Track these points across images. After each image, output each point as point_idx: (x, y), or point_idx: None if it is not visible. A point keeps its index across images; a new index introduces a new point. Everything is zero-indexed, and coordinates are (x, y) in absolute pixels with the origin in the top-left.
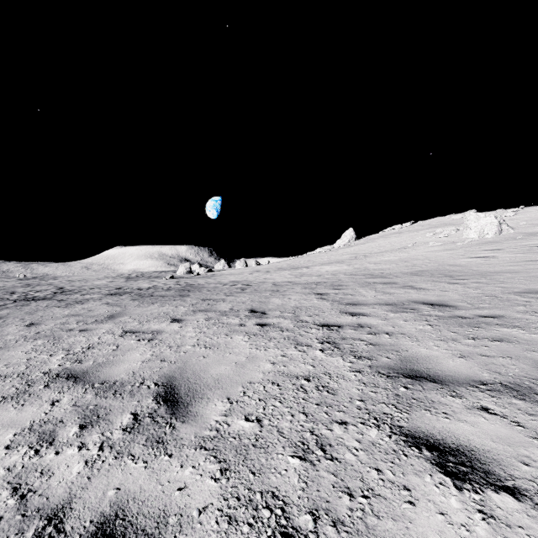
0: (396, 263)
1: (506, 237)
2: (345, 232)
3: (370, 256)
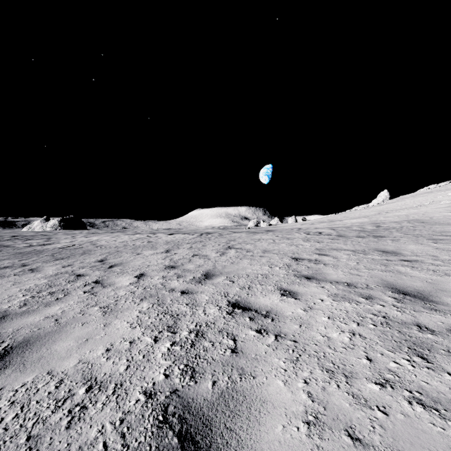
0: (399, 216)
1: None
2: (380, 193)
3: (389, 212)
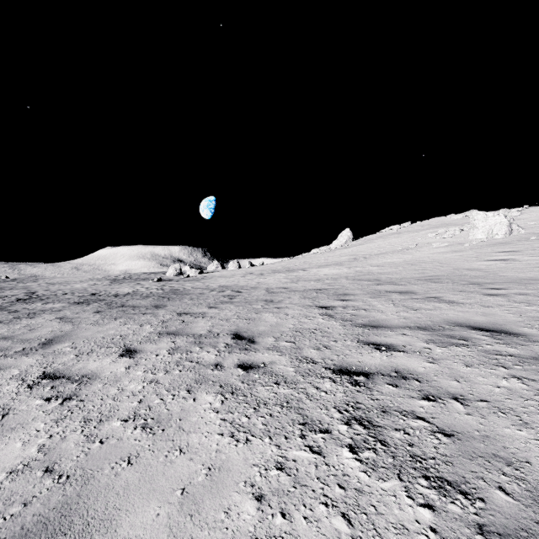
0: (402, 266)
1: (518, 238)
2: (342, 232)
3: (370, 258)
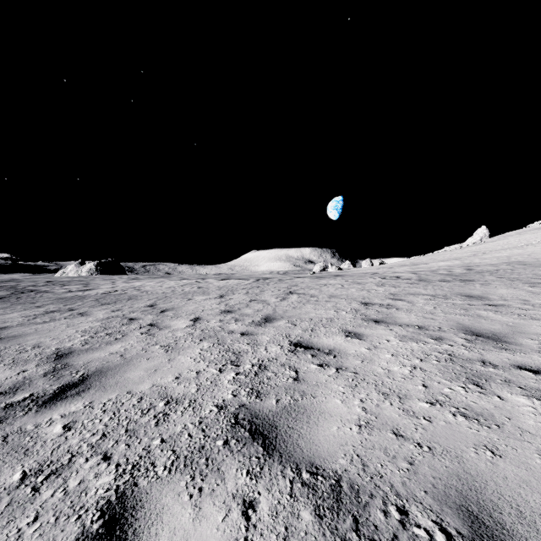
0: (498, 258)
1: None
2: (477, 230)
3: (487, 253)
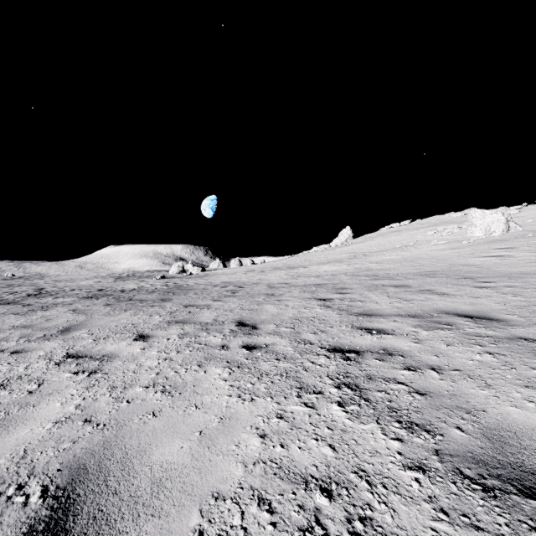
0: (400, 263)
1: (515, 235)
2: (342, 230)
3: (370, 255)
